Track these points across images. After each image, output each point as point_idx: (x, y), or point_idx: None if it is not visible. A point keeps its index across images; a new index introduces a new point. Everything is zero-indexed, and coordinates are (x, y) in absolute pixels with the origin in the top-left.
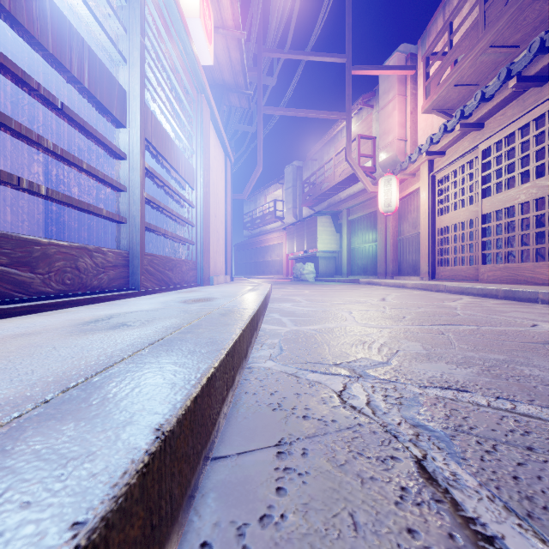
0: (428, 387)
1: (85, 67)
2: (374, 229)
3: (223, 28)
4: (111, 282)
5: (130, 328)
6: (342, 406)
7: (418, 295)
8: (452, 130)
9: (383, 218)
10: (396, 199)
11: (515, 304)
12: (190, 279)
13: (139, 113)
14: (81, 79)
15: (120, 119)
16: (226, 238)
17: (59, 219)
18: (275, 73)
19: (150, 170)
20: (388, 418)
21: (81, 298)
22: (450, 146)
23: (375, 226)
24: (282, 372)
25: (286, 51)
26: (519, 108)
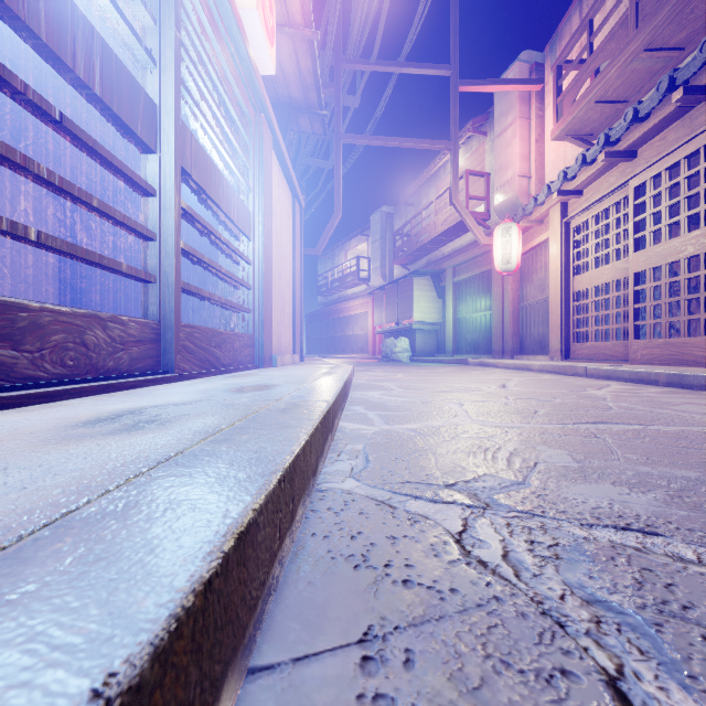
0: (594, 526)
1: (96, 66)
2: (488, 294)
3: (289, 26)
4: (133, 363)
5: (141, 432)
6: (465, 560)
7: (549, 380)
8: (593, 162)
9: (499, 279)
10: (518, 254)
11: (684, 394)
12: (246, 359)
13: (173, 134)
14: (89, 82)
15: (147, 141)
16: (293, 305)
17: (77, 280)
18: (359, 90)
19: (189, 211)
20: (541, 585)
21: (87, 385)
22: (590, 183)
23: (489, 289)
24: (369, 498)
25: (372, 62)
26: (685, 130)
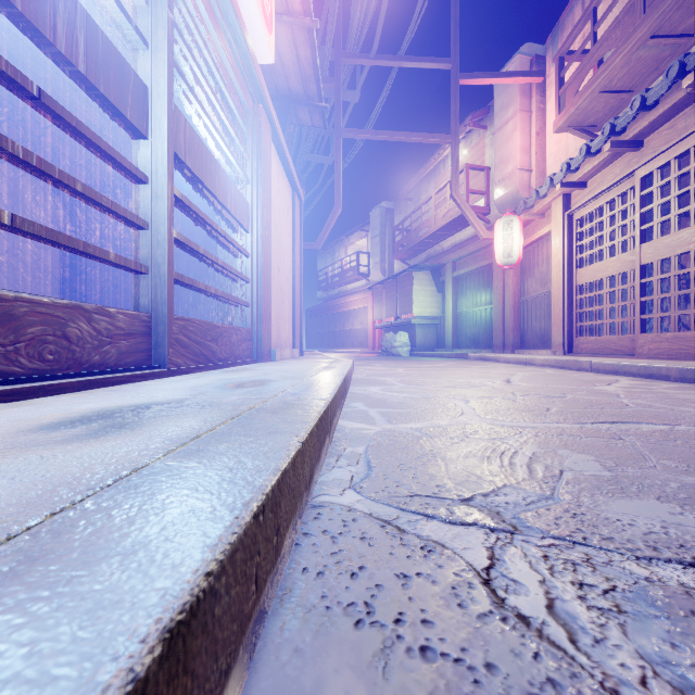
0: (654, 560)
1: (79, 41)
2: (488, 288)
3: (288, 15)
4: (122, 357)
5: (102, 439)
6: (499, 614)
7: (554, 375)
8: (597, 152)
9: (500, 273)
10: (519, 247)
11: None
12: (243, 353)
13: (165, 118)
14: (72, 58)
15: (137, 125)
16: (293, 299)
17: (79, 275)
18: (358, 85)
19: (183, 200)
20: (609, 658)
21: (66, 381)
22: (594, 174)
23: (489, 283)
24: (372, 518)
25: (372, 56)
26: None
